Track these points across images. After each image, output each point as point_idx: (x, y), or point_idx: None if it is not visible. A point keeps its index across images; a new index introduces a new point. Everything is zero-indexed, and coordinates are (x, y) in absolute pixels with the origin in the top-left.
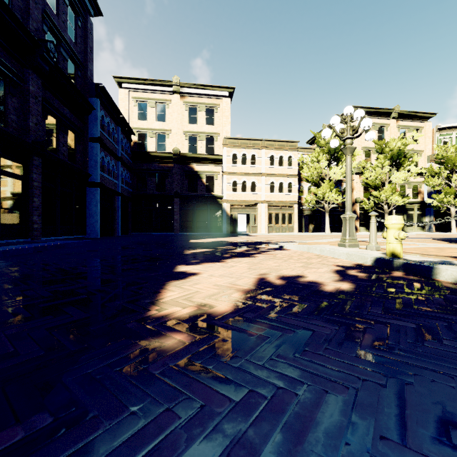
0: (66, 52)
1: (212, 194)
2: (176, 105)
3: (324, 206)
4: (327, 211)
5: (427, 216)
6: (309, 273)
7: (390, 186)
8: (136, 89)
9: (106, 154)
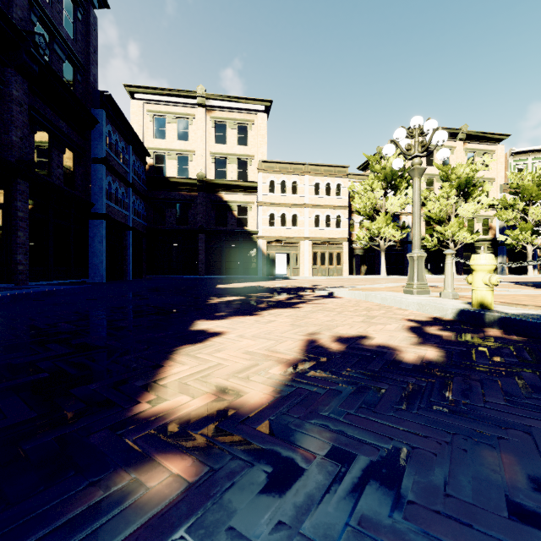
0: (61, 50)
1: (245, 229)
2: (200, 121)
3: (379, 244)
4: (383, 249)
5: (499, 256)
6: (375, 332)
7: (457, 220)
8: (152, 101)
9: (114, 179)
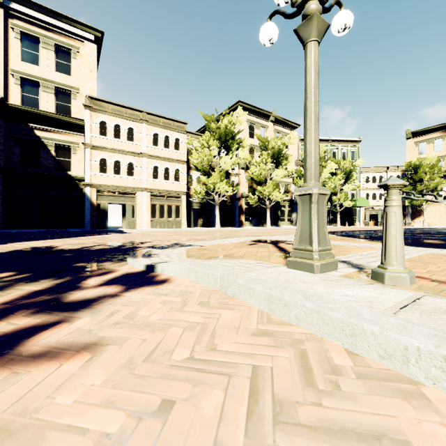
0: None
1: (66, 173)
2: None
3: (214, 199)
4: (217, 203)
5: (294, 212)
6: None
7: (272, 182)
8: None
9: None
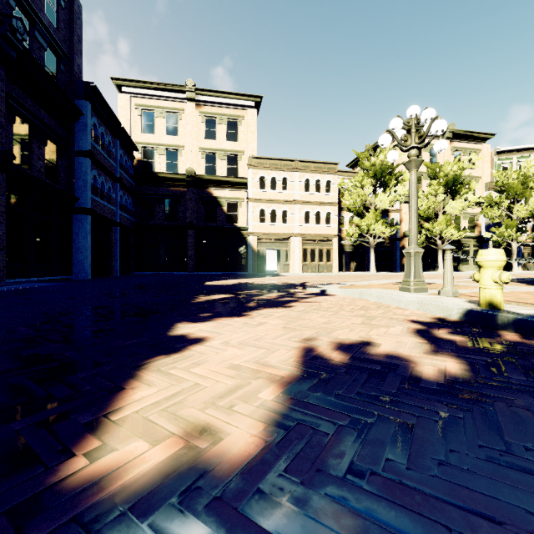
0: (43, 38)
1: (235, 225)
2: (190, 115)
3: (369, 241)
4: (372, 246)
5: None
6: (379, 337)
7: (444, 217)
8: (140, 95)
9: (100, 173)
